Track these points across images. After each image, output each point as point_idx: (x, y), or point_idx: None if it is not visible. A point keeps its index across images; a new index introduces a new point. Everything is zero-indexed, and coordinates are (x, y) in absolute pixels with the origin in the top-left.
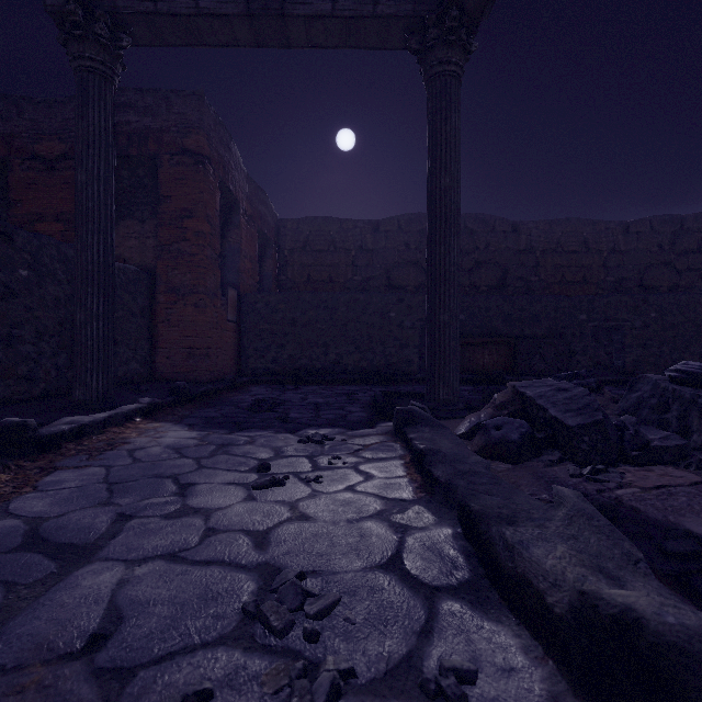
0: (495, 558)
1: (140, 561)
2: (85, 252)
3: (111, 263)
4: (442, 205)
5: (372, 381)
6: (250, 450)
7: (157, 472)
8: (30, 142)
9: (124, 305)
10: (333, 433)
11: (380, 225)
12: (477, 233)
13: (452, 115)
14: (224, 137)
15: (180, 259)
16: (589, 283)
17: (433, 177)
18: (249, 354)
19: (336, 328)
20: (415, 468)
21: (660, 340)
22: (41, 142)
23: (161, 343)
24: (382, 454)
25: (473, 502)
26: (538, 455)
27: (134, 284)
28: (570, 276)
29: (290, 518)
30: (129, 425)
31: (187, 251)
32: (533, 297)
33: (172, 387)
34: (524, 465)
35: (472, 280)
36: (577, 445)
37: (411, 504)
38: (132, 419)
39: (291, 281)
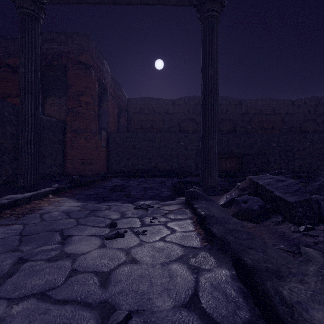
0: (272, 309)
1: (20, 299)
2: (23, 109)
3: (38, 115)
4: (209, 84)
5: (172, 175)
6: (107, 213)
7: (52, 227)
8: (4, 58)
9: (49, 138)
10: (153, 203)
11: (175, 101)
12: (222, 105)
13: (214, 38)
14: (100, 57)
15: (78, 115)
16: (275, 129)
17: (205, 70)
18: (112, 163)
19: (154, 150)
20: (199, 226)
21: (312, 156)
22: (9, 58)
23: (68, 157)
24: (179, 216)
25: (245, 257)
26: (268, 218)
27: (54, 128)
28: (266, 126)
29: (125, 261)
30: (45, 199)
31: (81, 112)
32: (250, 135)
33: (71, 179)
34: (262, 224)
35: (219, 127)
36: (294, 213)
37: (200, 250)
38: (47, 196)
39: (133, 128)
